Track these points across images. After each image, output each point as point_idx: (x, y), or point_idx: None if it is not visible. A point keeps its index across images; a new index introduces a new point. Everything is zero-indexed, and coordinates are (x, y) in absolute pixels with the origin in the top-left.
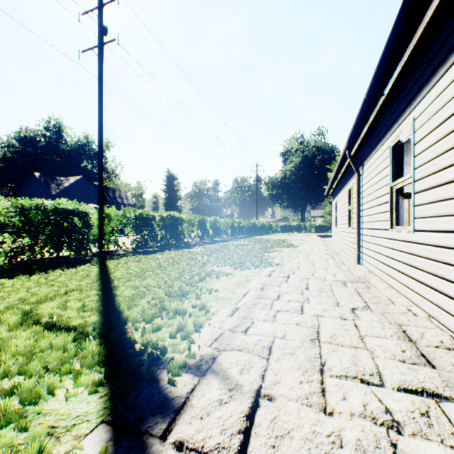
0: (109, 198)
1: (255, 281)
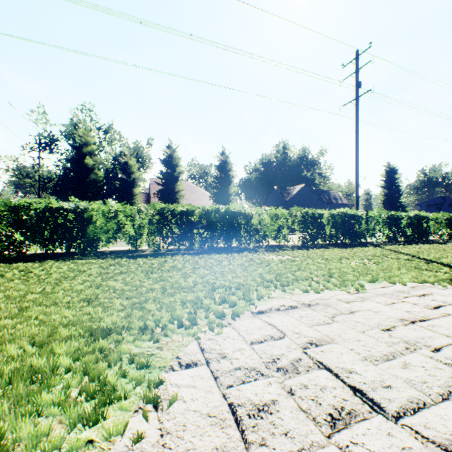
0: (324, 200)
1: None
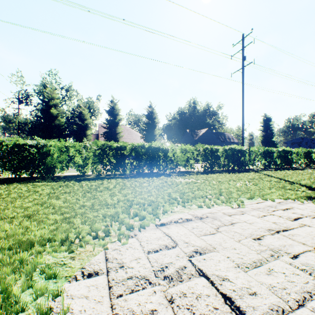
0: (221, 139)
1: None
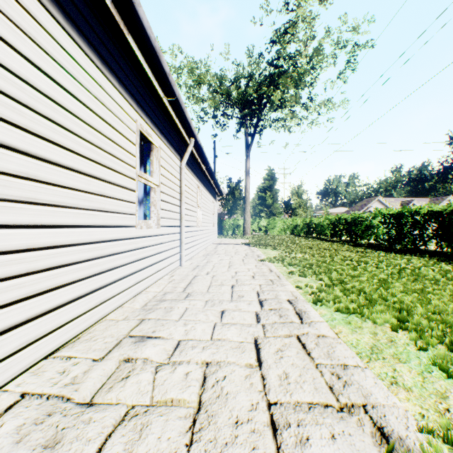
0: None
1: (260, 253)
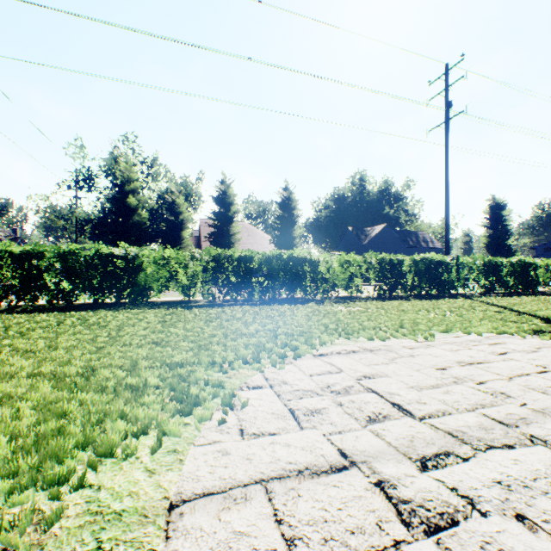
0: (411, 243)
1: None
